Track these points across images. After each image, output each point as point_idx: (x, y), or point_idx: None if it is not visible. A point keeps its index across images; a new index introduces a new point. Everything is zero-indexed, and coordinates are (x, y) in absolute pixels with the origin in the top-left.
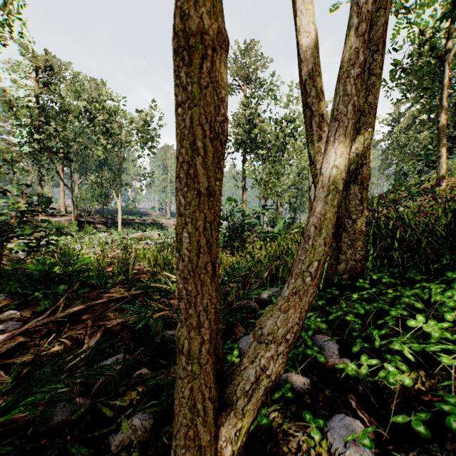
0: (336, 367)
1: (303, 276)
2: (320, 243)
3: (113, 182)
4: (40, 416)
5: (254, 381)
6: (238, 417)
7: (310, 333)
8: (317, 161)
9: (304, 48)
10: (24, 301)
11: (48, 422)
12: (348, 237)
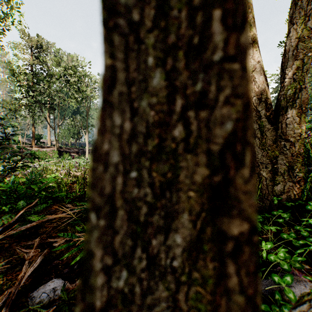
0: None
1: None
2: None
3: (82, 124)
4: None
5: None
6: None
7: (288, 279)
8: (251, 89)
9: None
10: None
11: None
12: (286, 159)
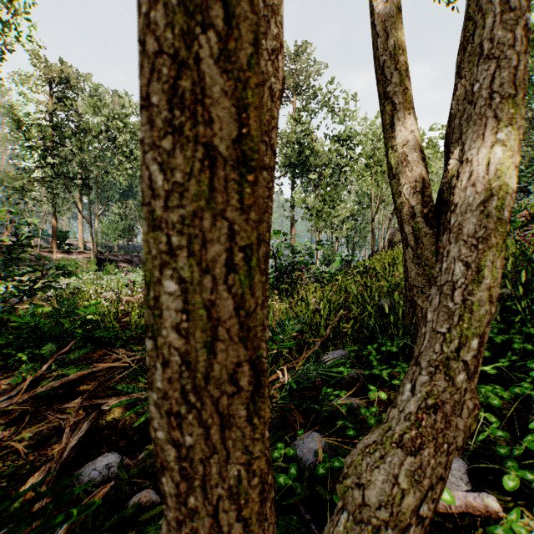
0: (491, 532)
1: (450, 372)
2: (484, 298)
3: (139, 213)
4: None
5: None
6: None
7: None
8: (401, 173)
9: (381, 19)
10: (5, 364)
11: None
12: None
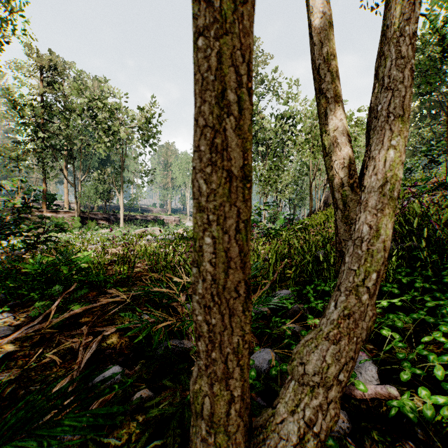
0: (389, 404)
1: (358, 293)
2: (380, 248)
3: (115, 178)
4: None
5: (297, 442)
6: None
7: None
8: (332, 152)
9: (317, 31)
10: (19, 302)
11: None
12: None
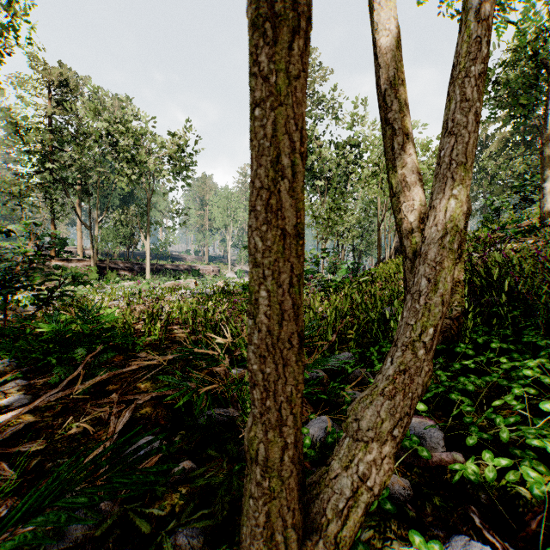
0: (451, 468)
1: (414, 348)
2: (436, 302)
3: (140, 219)
4: (53, 530)
5: (351, 496)
6: (329, 547)
7: None
8: (400, 192)
9: (383, 50)
10: (33, 368)
11: (64, 538)
12: None
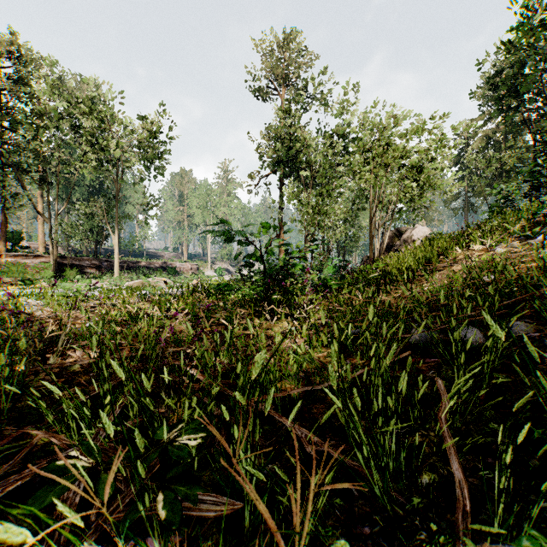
0: None
1: None
2: None
3: (108, 211)
4: None
5: None
6: None
7: None
8: None
9: None
10: None
11: None
12: None
